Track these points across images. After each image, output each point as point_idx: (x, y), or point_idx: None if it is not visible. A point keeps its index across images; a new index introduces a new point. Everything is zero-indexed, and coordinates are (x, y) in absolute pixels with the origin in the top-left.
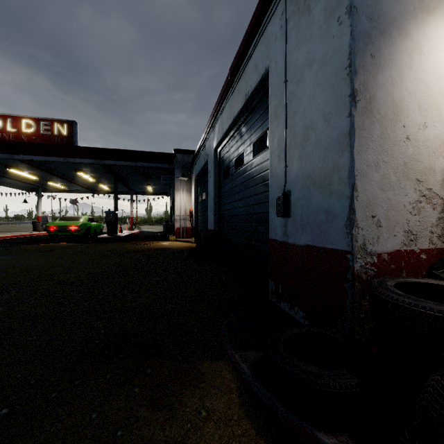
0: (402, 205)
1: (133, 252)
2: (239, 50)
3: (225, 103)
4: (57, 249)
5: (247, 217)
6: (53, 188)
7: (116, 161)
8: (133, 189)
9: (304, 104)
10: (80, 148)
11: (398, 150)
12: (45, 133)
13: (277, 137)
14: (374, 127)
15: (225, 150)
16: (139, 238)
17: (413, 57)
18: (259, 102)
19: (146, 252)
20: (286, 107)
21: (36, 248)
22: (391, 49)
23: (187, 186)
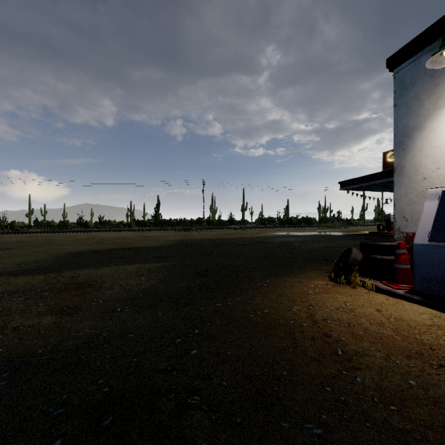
0: (420, 211)
1: None
2: None
3: None
4: None
5: None
6: None
7: None
8: None
9: None
10: None
11: (418, 186)
12: None
13: None
14: (404, 179)
15: None
16: None
17: (428, 138)
18: None
19: None
20: None
21: None
22: (414, 141)
23: None
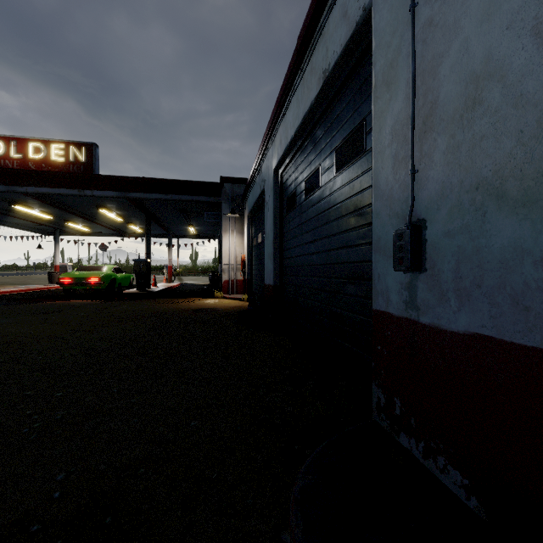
0: None
1: (163, 315)
2: (314, 1)
3: (290, 98)
4: (65, 309)
5: (325, 268)
6: (75, 230)
7: (146, 194)
8: (172, 231)
9: (465, 31)
10: (99, 177)
11: None
12: (58, 159)
13: (391, 120)
14: None
15: (289, 170)
16: (177, 293)
17: None
18: (348, 79)
19: (180, 315)
20: (413, 57)
21: (39, 308)
22: None
23: (238, 226)
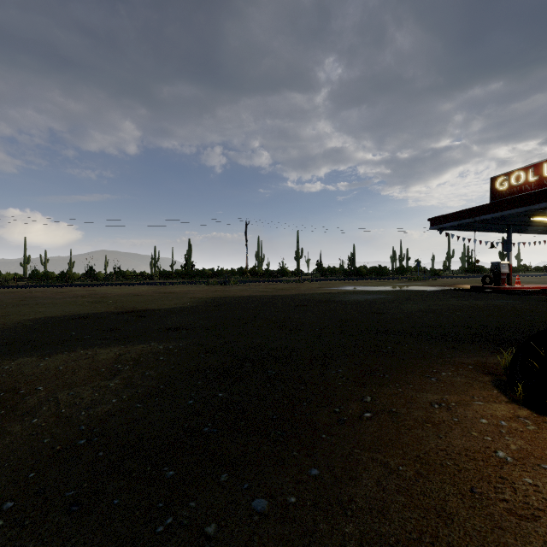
0: None
1: None
2: None
3: None
4: None
5: None
6: None
7: None
8: None
9: None
10: None
11: None
12: None
13: None
14: None
15: None
16: None
17: None
18: None
19: None
20: None
21: (545, 298)
22: None
23: None
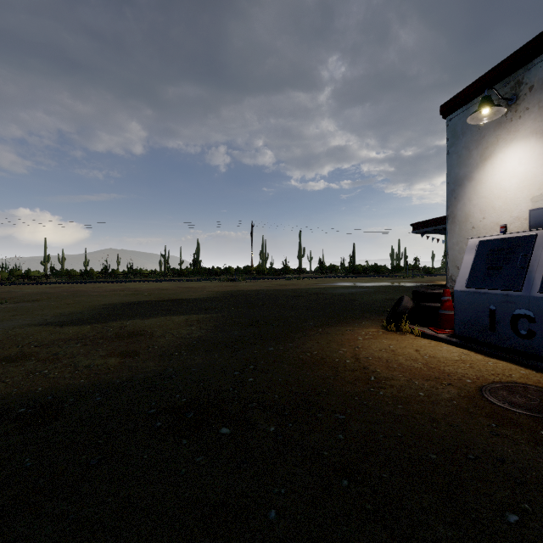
0: None
1: None
2: None
3: None
4: None
5: None
6: None
7: None
8: None
9: None
10: None
11: (468, 235)
12: None
13: None
14: (456, 228)
15: None
16: None
17: (476, 188)
18: None
19: None
20: None
21: None
22: (464, 190)
23: None
